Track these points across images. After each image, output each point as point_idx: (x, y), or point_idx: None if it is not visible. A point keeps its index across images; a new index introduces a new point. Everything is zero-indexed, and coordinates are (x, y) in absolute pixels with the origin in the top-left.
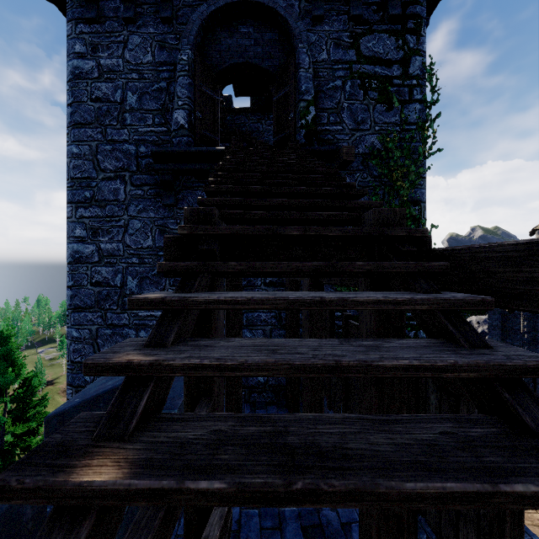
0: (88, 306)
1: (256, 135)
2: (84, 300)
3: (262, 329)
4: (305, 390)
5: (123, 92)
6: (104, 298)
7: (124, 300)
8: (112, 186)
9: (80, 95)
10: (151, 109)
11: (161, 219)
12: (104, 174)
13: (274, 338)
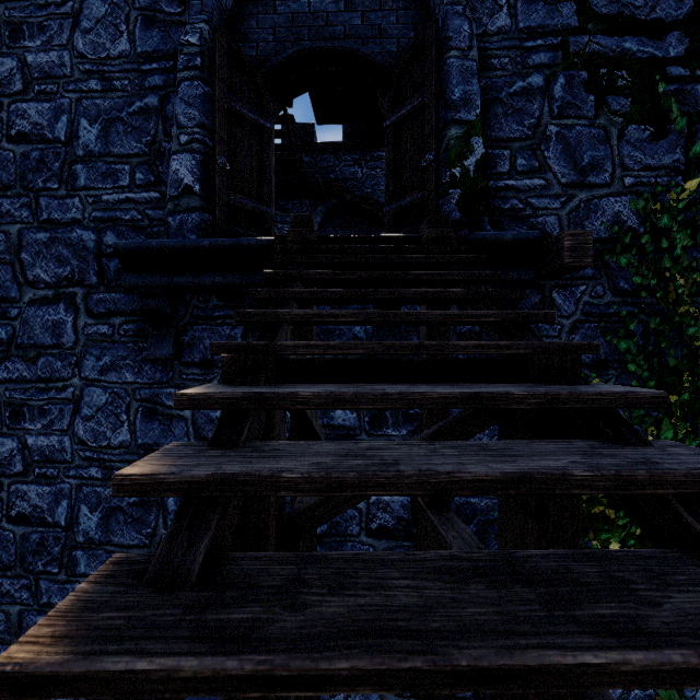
0: (3, 564)
1: (352, 185)
2: None
3: None
4: None
5: (71, 119)
6: (33, 549)
7: (73, 554)
8: (49, 317)
9: None
10: (127, 152)
11: (147, 386)
12: (33, 292)
13: None
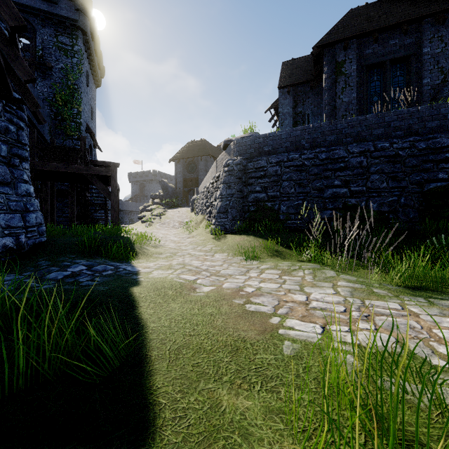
0: None
1: None
2: None
3: None
4: None
5: None
6: None
7: None
8: None
9: None
10: None
11: None
12: None
13: None
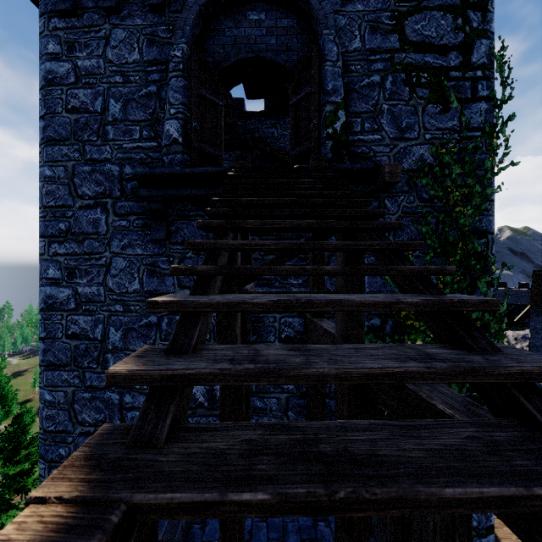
0: (63, 363)
1: (270, 141)
2: (58, 355)
3: (276, 397)
4: (339, 540)
5: (104, 99)
6: (81, 354)
7: (105, 356)
8: (91, 216)
9: (54, 105)
10: (138, 119)
11: (150, 256)
12: (81, 201)
13: (292, 409)
